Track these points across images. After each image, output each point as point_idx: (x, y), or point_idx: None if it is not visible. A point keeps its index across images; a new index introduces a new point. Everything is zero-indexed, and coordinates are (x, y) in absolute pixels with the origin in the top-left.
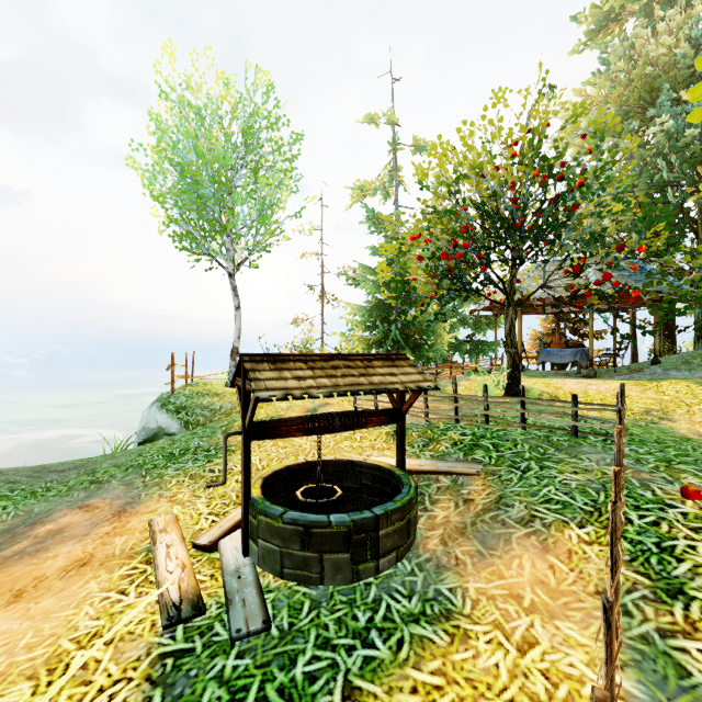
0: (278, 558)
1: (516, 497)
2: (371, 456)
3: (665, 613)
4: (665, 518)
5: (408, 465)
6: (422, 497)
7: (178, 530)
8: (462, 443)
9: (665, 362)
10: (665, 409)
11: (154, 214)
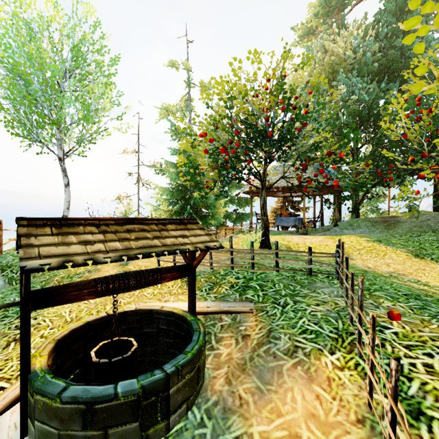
0: None
1: (281, 330)
2: (168, 301)
3: (416, 438)
4: (386, 339)
5: (198, 308)
6: (209, 336)
7: None
8: (237, 285)
9: (340, 225)
10: (347, 252)
11: None
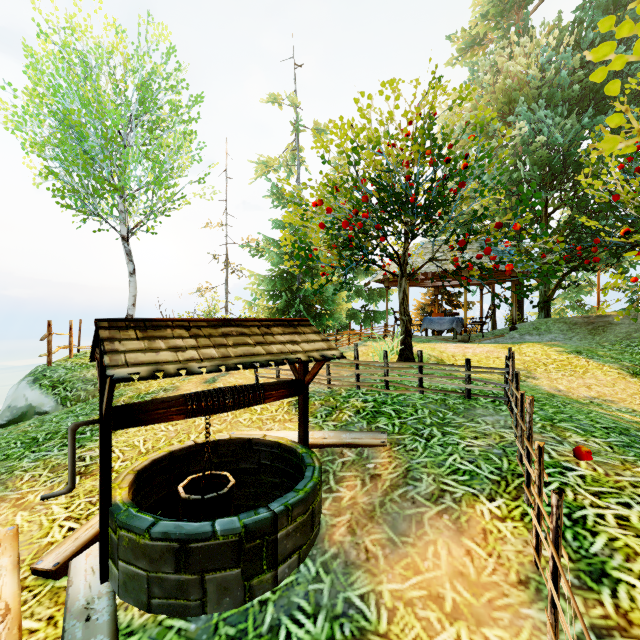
0: (144, 586)
1: (423, 469)
2: (271, 430)
3: (594, 604)
4: (567, 483)
5: (311, 439)
6: (327, 475)
7: (13, 550)
8: (365, 411)
9: (520, 328)
10: (528, 368)
11: (29, 166)
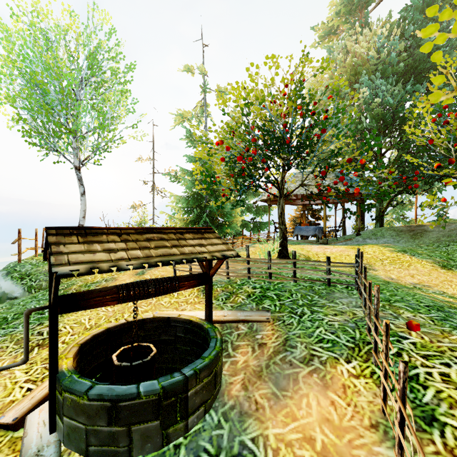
0: (83, 436)
1: (297, 339)
2: (185, 310)
3: (428, 442)
4: (403, 348)
5: (214, 316)
6: (226, 344)
7: None
8: (254, 295)
9: (363, 234)
10: (369, 263)
11: (4, 113)
